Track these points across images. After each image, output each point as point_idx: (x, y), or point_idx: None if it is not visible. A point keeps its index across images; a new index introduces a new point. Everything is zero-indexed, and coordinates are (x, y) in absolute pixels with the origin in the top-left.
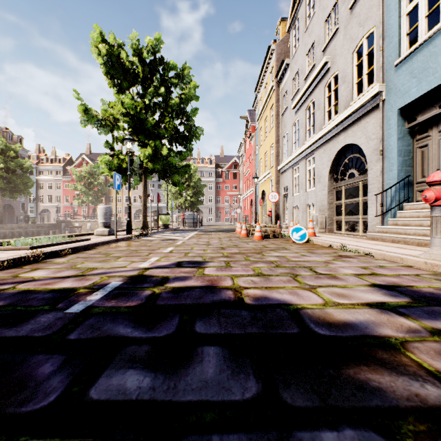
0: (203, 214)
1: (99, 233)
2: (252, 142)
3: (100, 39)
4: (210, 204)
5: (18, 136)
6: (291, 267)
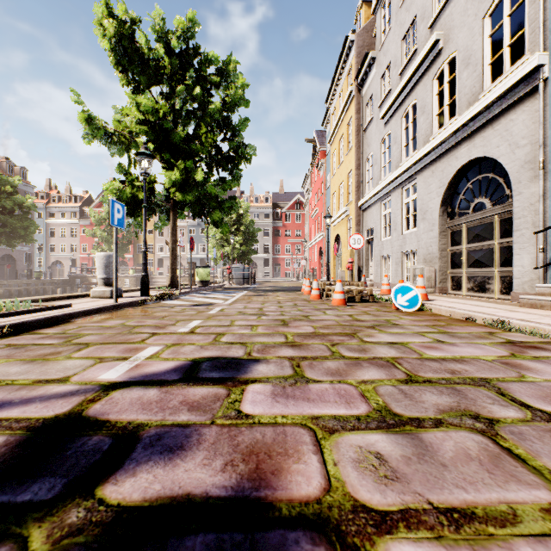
0: (257, 267)
1: (97, 294)
2: (321, 173)
3: (105, 13)
4: (266, 254)
5: (22, 167)
6: (445, 381)
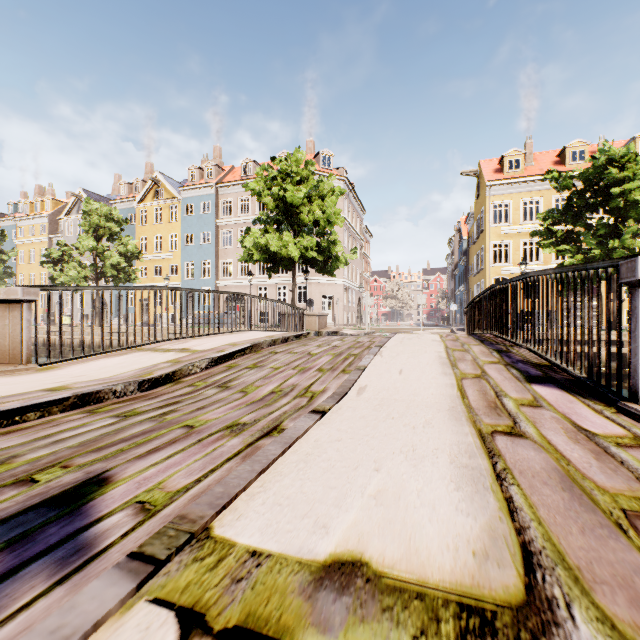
0: None
1: None
2: None
3: None
4: None
5: None
6: None
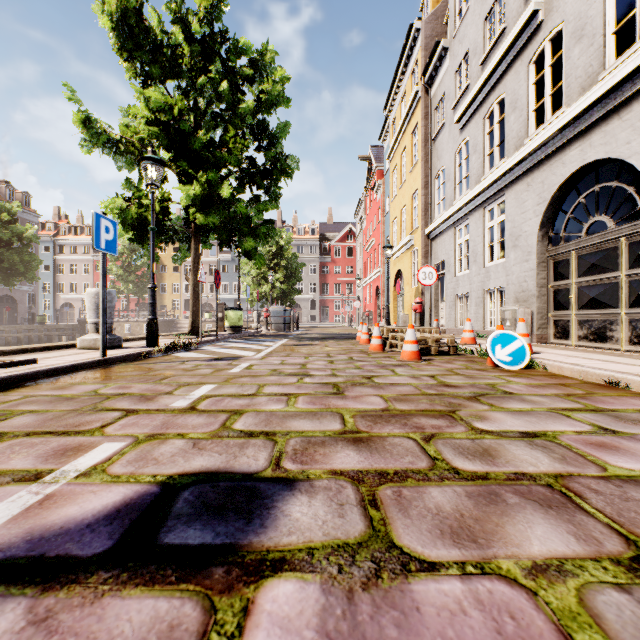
0: (302, 310)
1: (87, 344)
2: (378, 196)
3: None
4: (312, 295)
5: (24, 192)
6: None
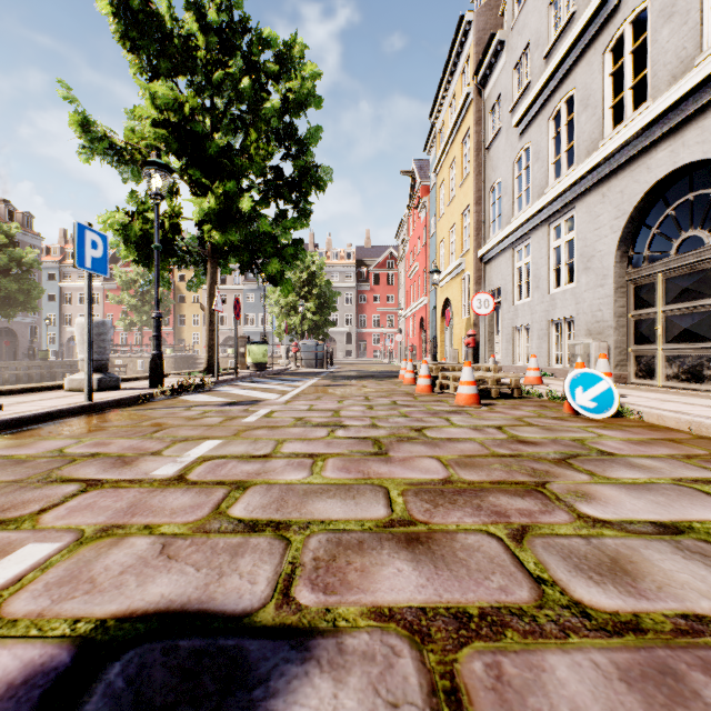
0: (336, 345)
1: (76, 384)
2: (423, 215)
3: None
4: (348, 327)
5: (26, 213)
6: None
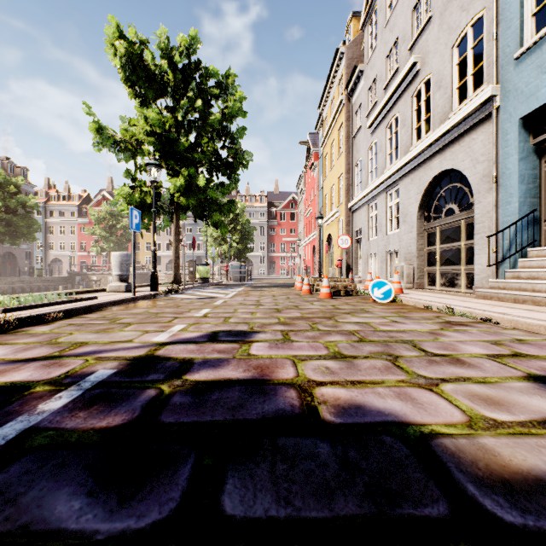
0: (253, 265)
1: (113, 289)
2: (315, 174)
3: (117, 35)
4: (262, 252)
5: (22, 167)
6: (383, 341)
